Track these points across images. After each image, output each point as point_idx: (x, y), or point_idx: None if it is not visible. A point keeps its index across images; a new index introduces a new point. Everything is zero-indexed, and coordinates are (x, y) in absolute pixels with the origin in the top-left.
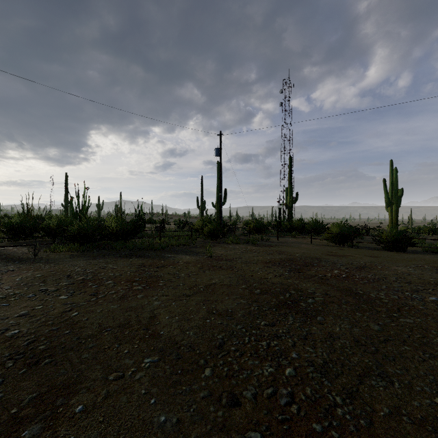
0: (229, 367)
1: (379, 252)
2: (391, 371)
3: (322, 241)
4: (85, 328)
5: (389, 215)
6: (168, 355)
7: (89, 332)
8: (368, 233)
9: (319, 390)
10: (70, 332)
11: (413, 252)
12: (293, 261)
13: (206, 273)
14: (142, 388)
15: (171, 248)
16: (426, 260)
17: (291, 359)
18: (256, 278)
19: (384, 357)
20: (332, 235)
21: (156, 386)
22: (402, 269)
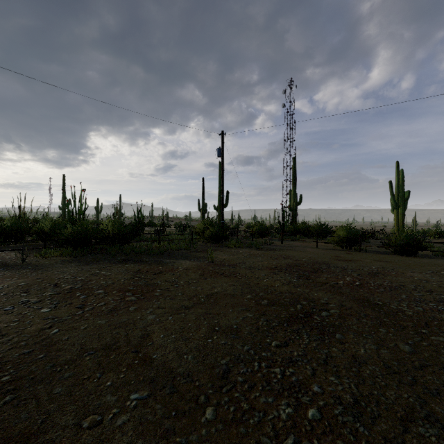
0: (236, 406)
1: (388, 256)
2: (439, 411)
3: (328, 245)
4: (64, 350)
5: (394, 218)
6: (161, 389)
7: (67, 356)
8: (374, 236)
9: (355, 443)
10: (45, 356)
11: (424, 256)
12: (300, 267)
13: (207, 280)
14: (124, 440)
15: (170, 252)
16: (440, 265)
17: (313, 395)
18: (262, 287)
19: (425, 390)
20: (339, 239)
21: (142, 437)
22: (418, 275)
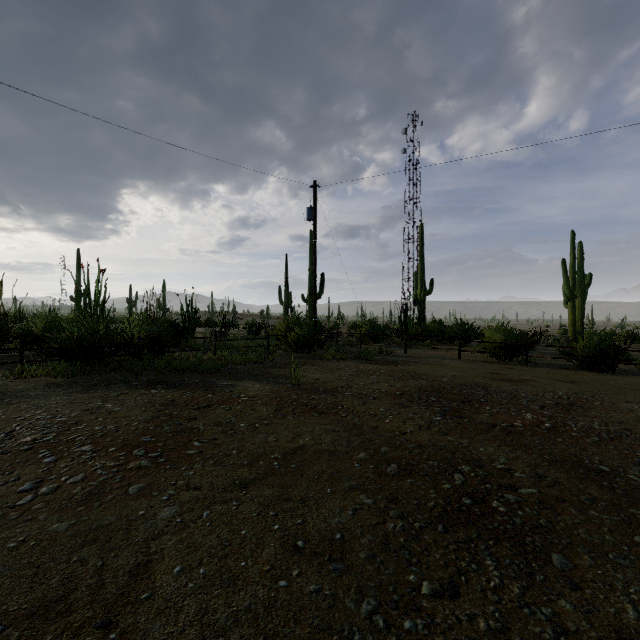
0: None
1: (573, 373)
2: None
3: (475, 355)
4: None
5: (569, 315)
6: None
7: None
8: (539, 340)
9: None
10: None
11: (626, 372)
12: (442, 393)
13: (287, 421)
14: None
15: (231, 368)
16: None
17: None
18: (384, 433)
19: None
20: (493, 346)
21: None
22: None
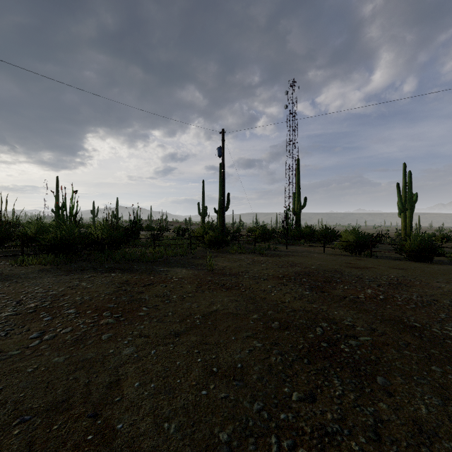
0: None
1: (402, 262)
2: None
3: (335, 250)
4: None
5: (401, 222)
6: None
7: None
8: (380, 240)
9: None
10: None
11: (440, 262)
12: (310, 276)
13: (205, 294)
14: None
15: (166, 259)
16: None
17: None
18: (270, 302)
19: None
20: (348, 244)
21: None
22: (446, 286)
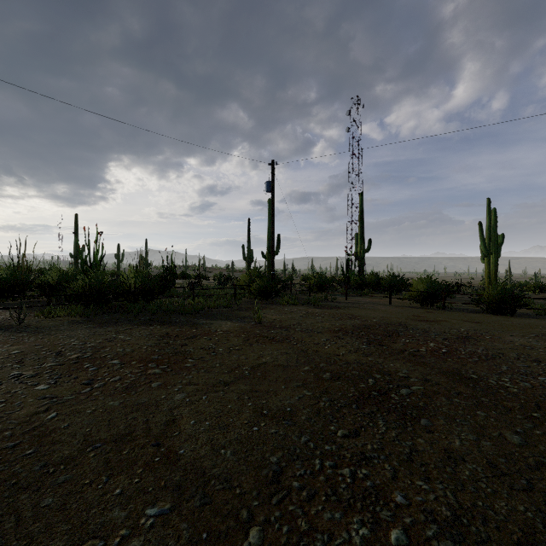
0: (291, 524)
1: (480, 315)
2: None
3: (404, 302)
4: (61, 443)
5: (485, 268)
6: (188, 499)
7: (65, 451)
8: (459, 290)
9: None
10: (35, 451)
11: (523, 315)
12: (370, 329)
13: (253, 347)
14: None
15: (207, 310)
16: (545, 327)
17: (396, 508)
18: (323, 355)
19: None
20: (418, 294)
21: None
22: (520, 340)
